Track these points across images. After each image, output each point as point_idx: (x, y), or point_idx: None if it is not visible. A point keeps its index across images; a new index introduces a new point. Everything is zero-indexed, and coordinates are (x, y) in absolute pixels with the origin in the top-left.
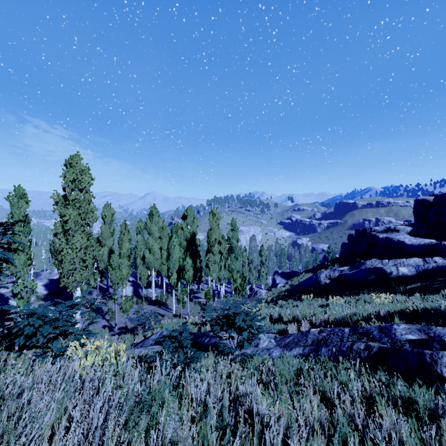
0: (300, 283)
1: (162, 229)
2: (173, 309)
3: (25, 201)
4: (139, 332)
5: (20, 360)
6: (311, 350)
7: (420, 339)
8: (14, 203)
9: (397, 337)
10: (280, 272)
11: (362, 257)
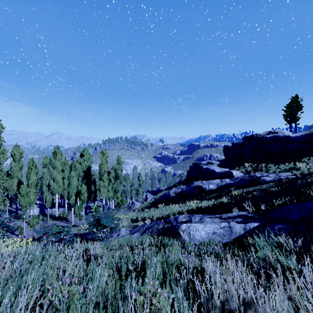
0: (160, 197)
1: (64, 164)
2: (72, 221)
3: None
4: (43, 239)
5: None
6: (142, 232)
7: (187, 220)
8: None
9: (179, 221)
10: (150, 191)
11: (194, 179)
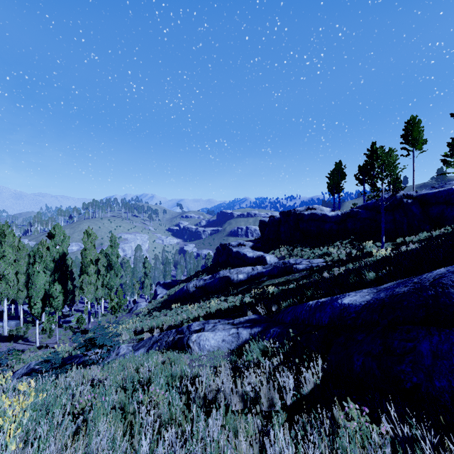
0: (175, 293)
1: (19, 249)
2: (36, 341)
3: None
4: None
5: None
6: (149, 347)
7: (200, 329)
8: None
9: (192, 330)
10: (162, 283)
11: (222, 266)
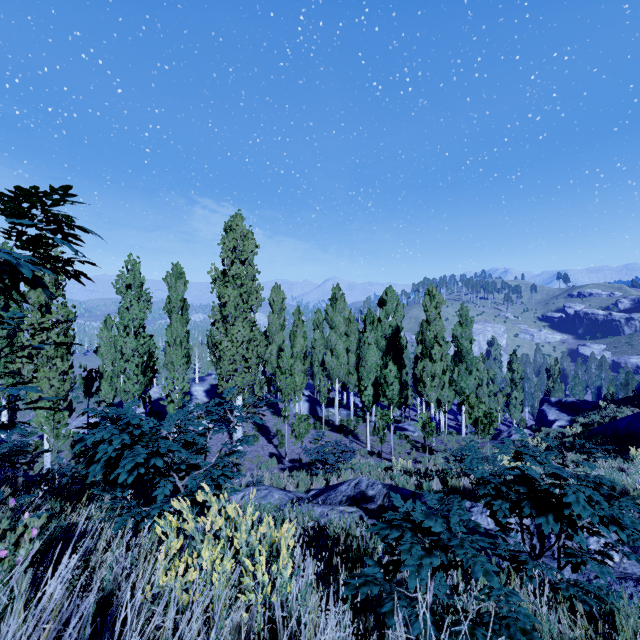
0: (612, 425)
1: (349, 322)
2: (366, 442)
3: (183, 281)
4: (318, 472)
5: (5, 546)
6: None
7: None
8: (172, 284)
9: None
10: (554, 401)
11: None
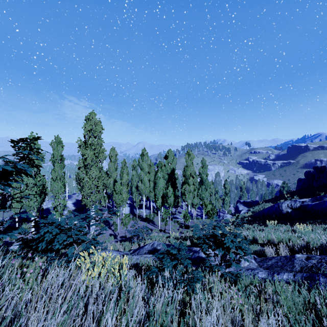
0: (262, 211)
1: (150, 166)
2: (158, 225)
3: (61, 145)
4: (134, 241)
5: (32, 268)
6: (305, 277)
7: None
8: (55, 147)
9: None
10: (242, 201)
11: (321, 190)
